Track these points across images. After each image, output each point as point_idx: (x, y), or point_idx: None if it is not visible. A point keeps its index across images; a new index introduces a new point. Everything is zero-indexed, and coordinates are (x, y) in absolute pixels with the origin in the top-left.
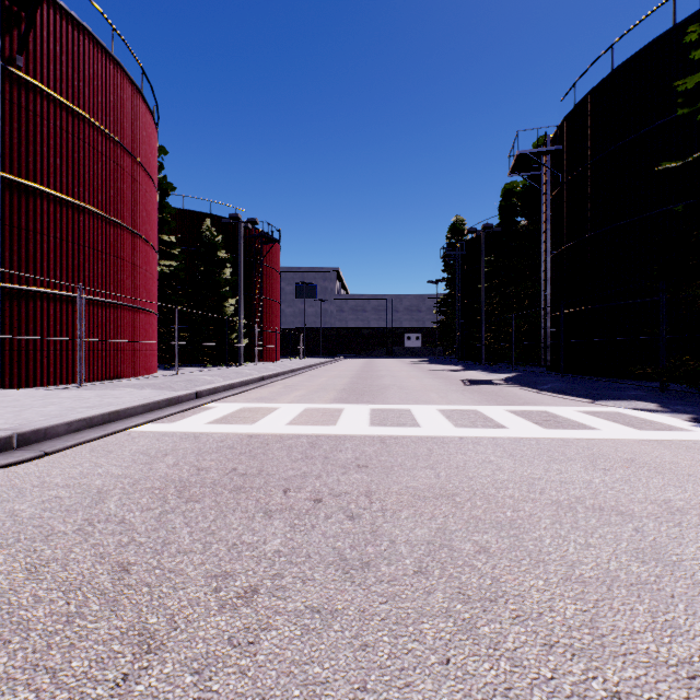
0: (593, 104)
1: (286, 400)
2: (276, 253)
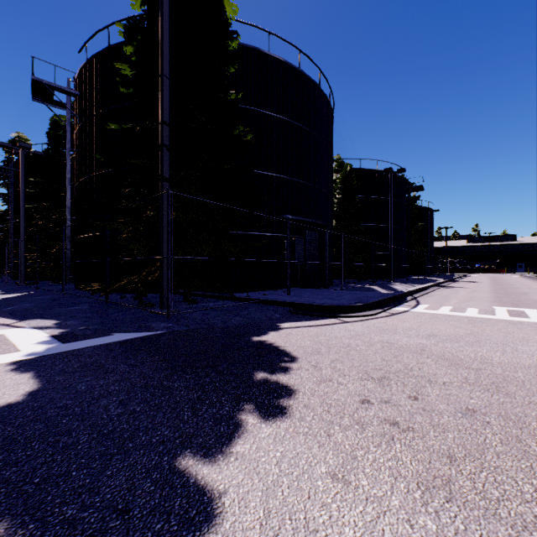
0: (97, 67)
1: None
2: None
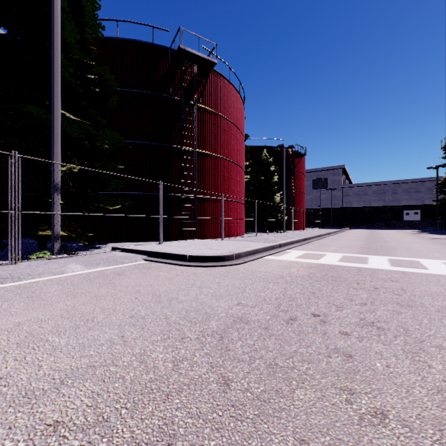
0: None
1: (327, 251)
2: (302, 162)
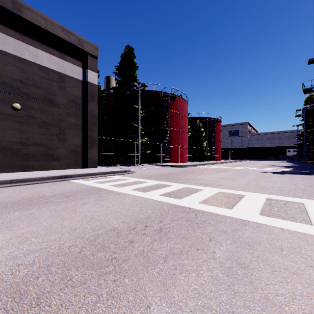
0: None
1: (216, 166)
2: (219, 124)
